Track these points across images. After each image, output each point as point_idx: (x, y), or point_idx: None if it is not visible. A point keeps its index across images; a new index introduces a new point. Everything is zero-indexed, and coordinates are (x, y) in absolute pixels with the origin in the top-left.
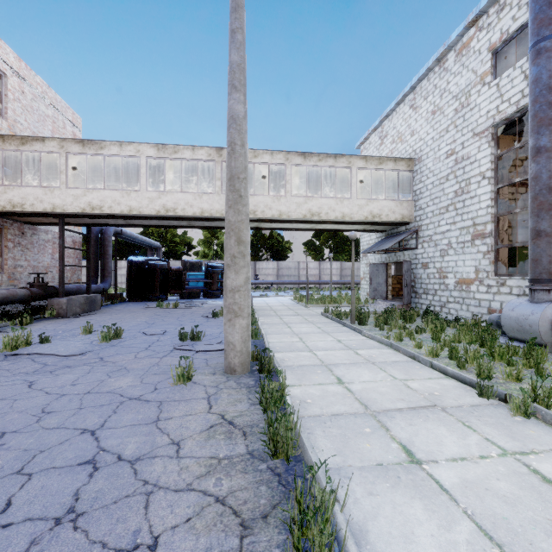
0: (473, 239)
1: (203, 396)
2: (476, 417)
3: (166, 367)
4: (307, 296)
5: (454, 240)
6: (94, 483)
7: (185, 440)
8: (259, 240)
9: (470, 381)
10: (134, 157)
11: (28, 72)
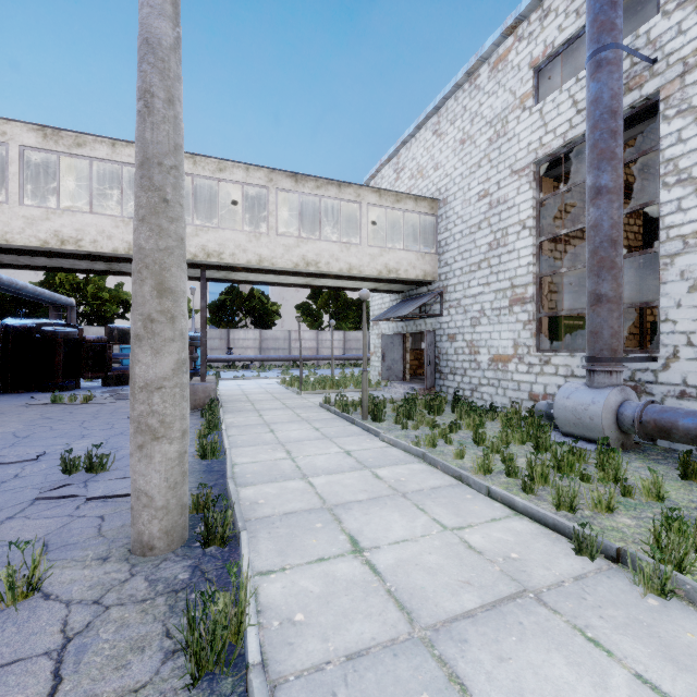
0: (511, 305)
1: (49, 644)
2: (594, 609)
3: None
4: (300, 378)
5: (489, 305)
6: None
7: None
8: (234, 300)
9: (554, 523)
10: None
11: None
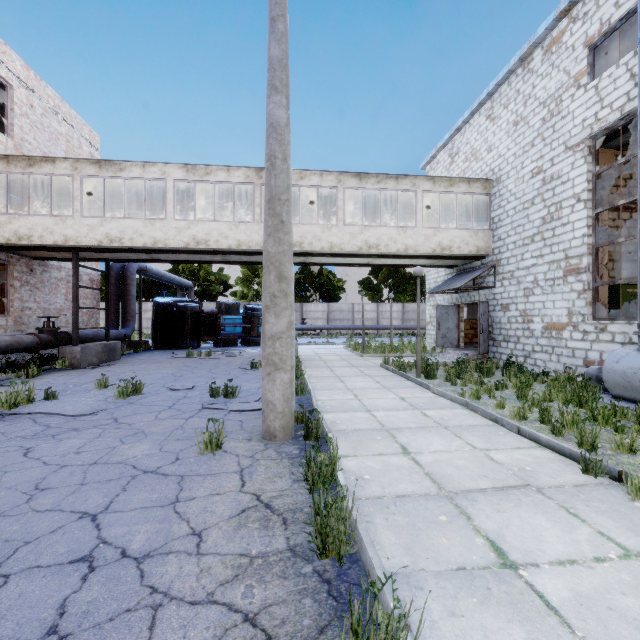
0: (565, 275)
1: (234, 469)
2: (583, 501)
3: (192, 431)
4: (363, 343)
5: (542, 276)
6: (87, 590)
7: (208, 529)
8: (306, 278)
9: (570, 453)
10: (159, 180)
11: (38, 82)
